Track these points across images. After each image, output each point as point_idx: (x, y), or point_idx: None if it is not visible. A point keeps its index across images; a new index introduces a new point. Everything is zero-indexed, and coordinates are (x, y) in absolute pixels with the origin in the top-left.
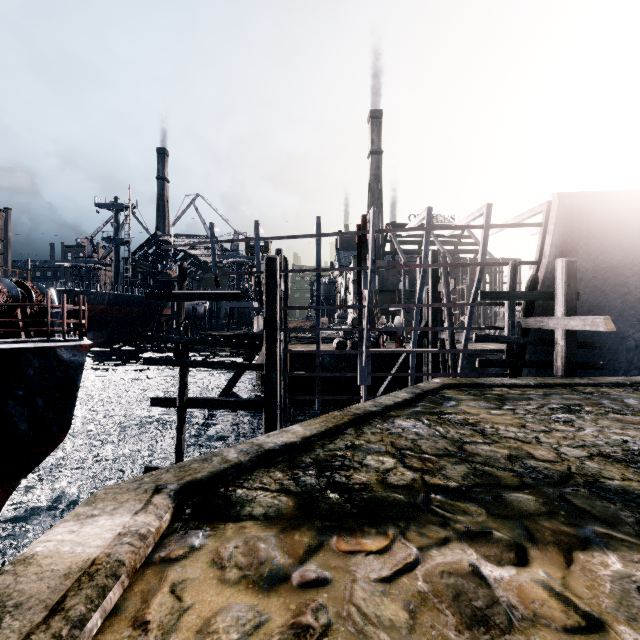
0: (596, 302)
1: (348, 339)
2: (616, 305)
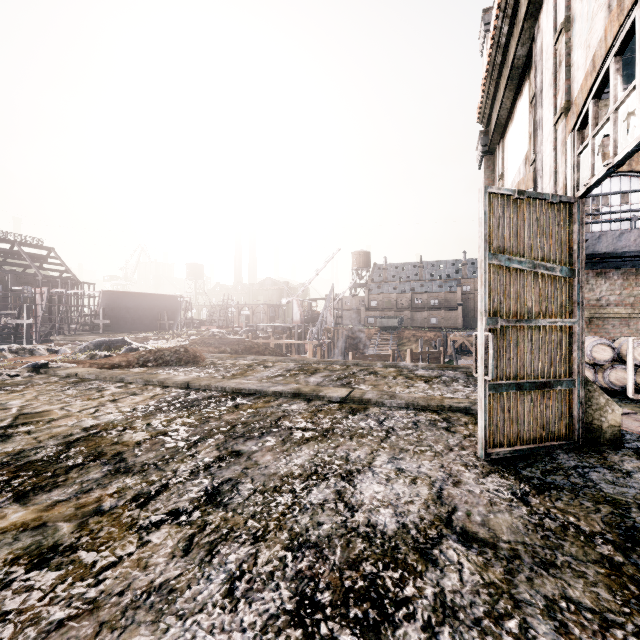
0: (113, 316)
1: (4, 330)
2: (118, 317)
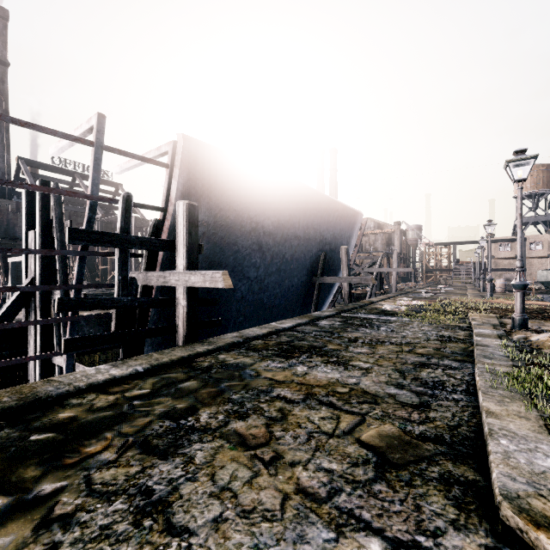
0: (216, 258)
1: None
2: (230, 261)
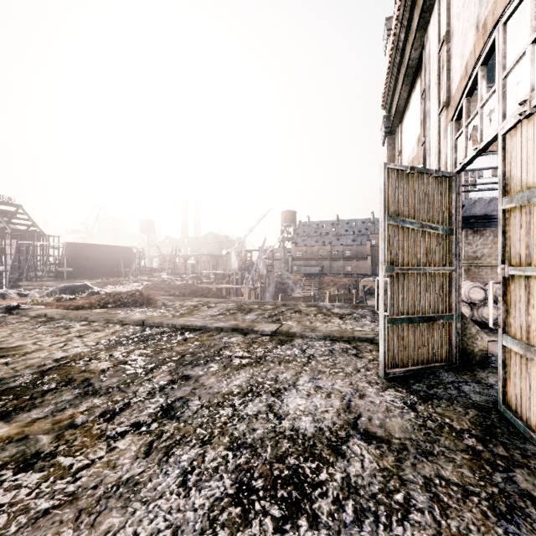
0: (75, 265)
1: None
2: (80, 265)
